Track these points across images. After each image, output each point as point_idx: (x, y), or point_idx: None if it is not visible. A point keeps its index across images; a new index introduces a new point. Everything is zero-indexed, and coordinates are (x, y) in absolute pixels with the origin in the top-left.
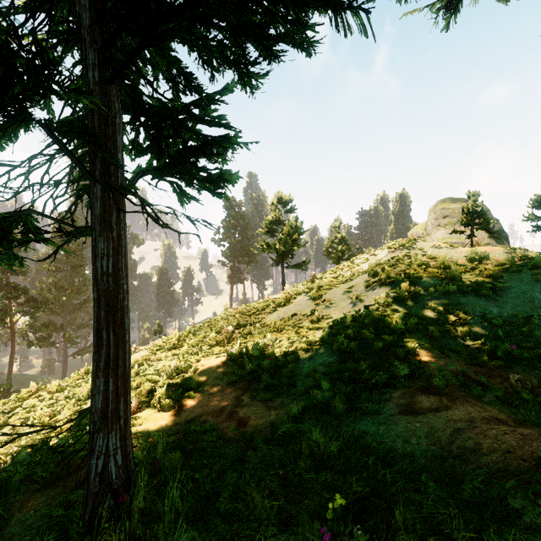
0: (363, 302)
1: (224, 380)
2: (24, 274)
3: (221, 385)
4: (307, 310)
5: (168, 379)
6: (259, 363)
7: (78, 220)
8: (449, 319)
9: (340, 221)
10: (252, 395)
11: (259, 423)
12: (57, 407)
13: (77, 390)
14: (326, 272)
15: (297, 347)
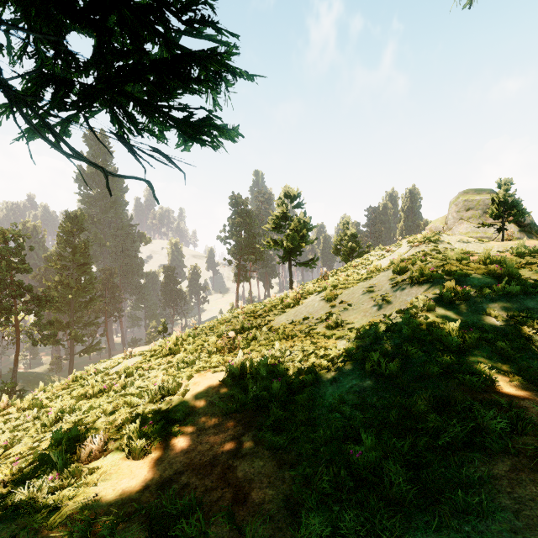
0: (391, 304)
1: (220, 408)
2: (29, 272)
3: (216, 416)
4: (321, 312)
5: (150, 403)
6: (266, 386)
7: (84, 218)
8: (521, 329)
9: (349, 218)
10: (256, 435)
11: (266, 499)
12: (19, 432)
13: (54, 405)
14: (338, 270)
15: (315, 363)
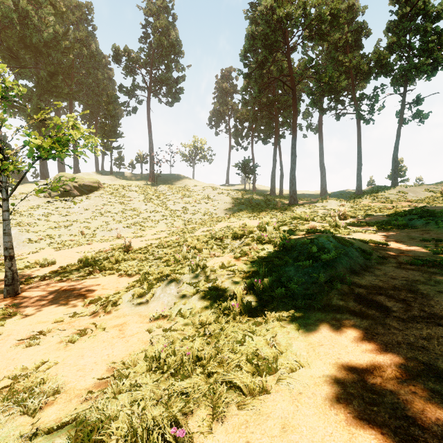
0: None
1: None
2: None
3: None
4: None
5: None
6: None
7: None
8: None
9: None
10: None
11: None
12: None
13: None
14: None
15: None
